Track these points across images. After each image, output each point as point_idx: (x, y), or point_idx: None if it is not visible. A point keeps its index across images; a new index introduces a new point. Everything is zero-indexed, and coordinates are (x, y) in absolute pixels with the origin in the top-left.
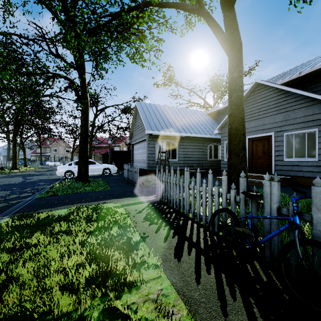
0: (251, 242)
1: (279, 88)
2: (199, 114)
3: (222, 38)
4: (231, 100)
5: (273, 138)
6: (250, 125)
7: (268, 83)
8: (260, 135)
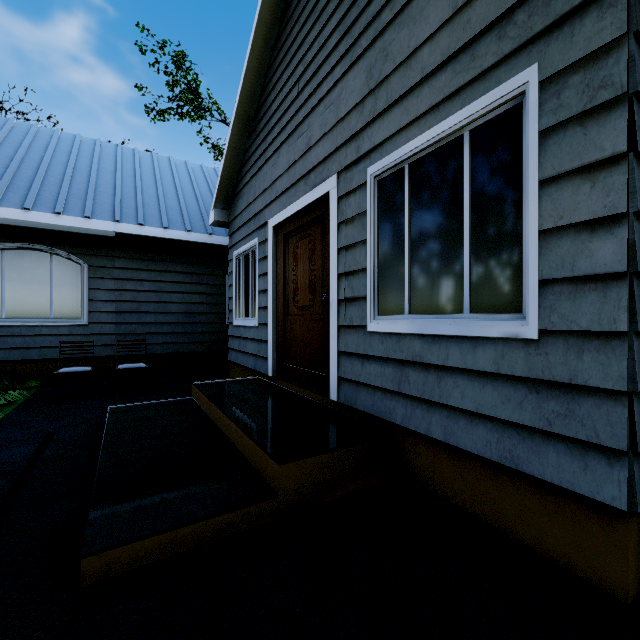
0: None
1: None
2: None
3: None
4: None
5: (332, 206)
6: (277, 168)
7: None
8: (298, 202)
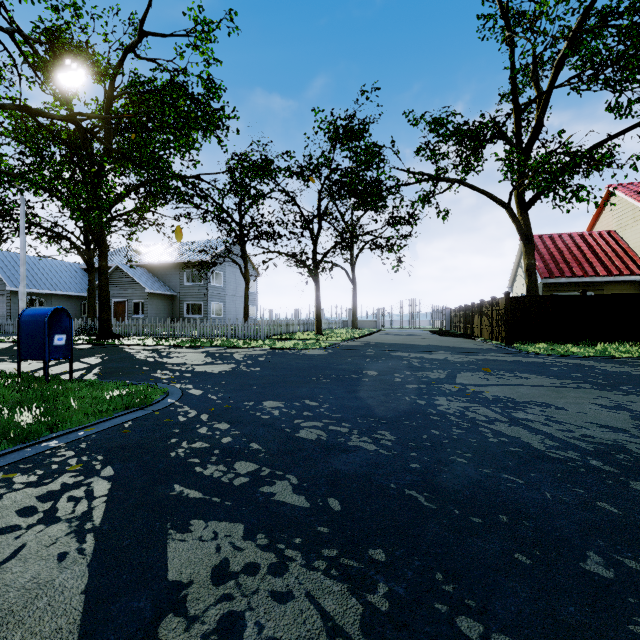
0: (87, 333)
1: (129, 274)
2: (72, 268)
3: (85, 260)
4: (89, 289)
5: (127, 303)
6: (115, 292)
7: (124, 268)
8: (120, 300)
